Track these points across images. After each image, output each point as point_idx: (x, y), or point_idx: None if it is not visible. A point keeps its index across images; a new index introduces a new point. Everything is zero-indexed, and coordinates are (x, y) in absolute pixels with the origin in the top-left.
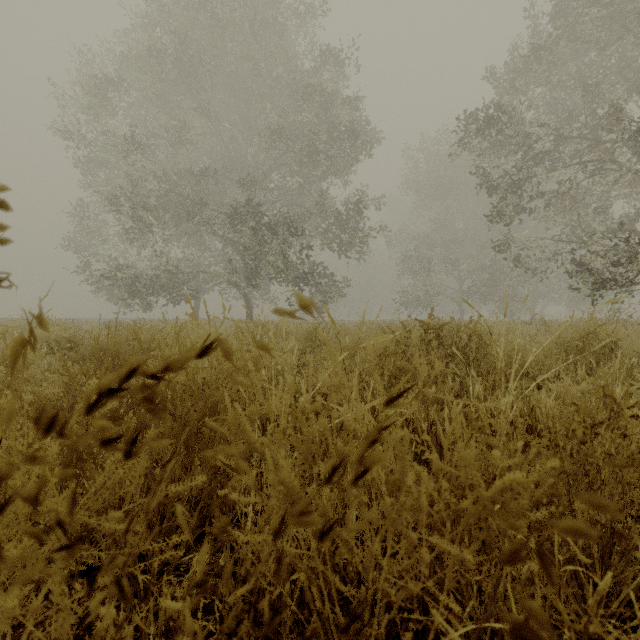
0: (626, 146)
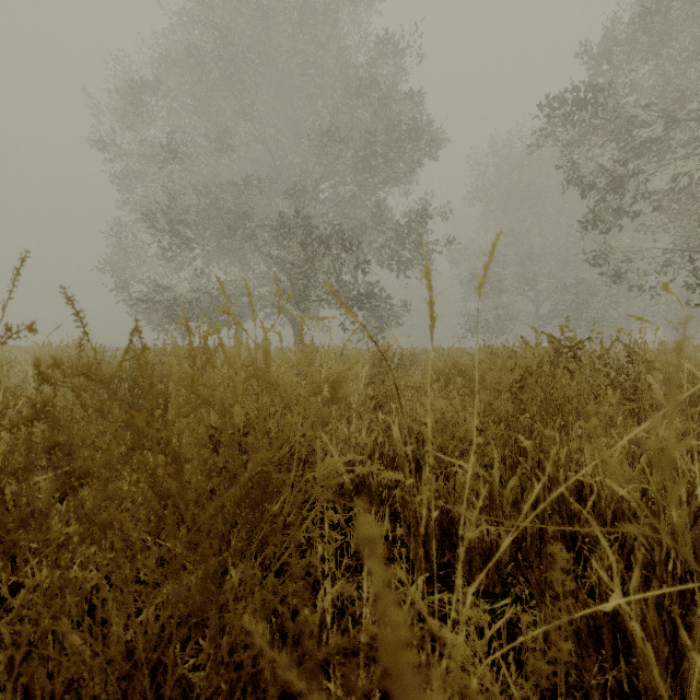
0: None
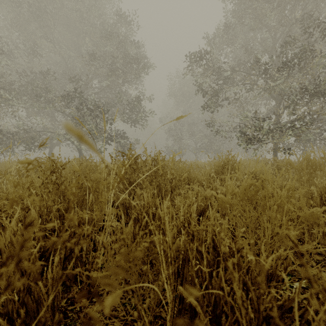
0: (263, 79)
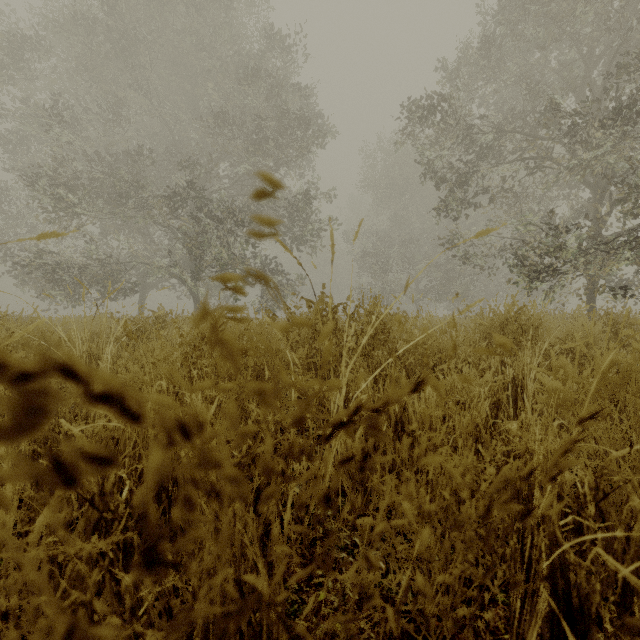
0: (564, 146)
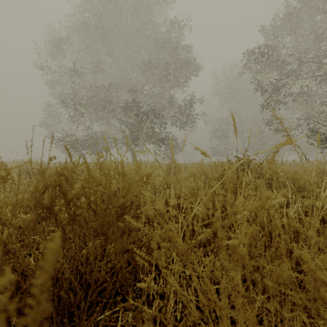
0: None
